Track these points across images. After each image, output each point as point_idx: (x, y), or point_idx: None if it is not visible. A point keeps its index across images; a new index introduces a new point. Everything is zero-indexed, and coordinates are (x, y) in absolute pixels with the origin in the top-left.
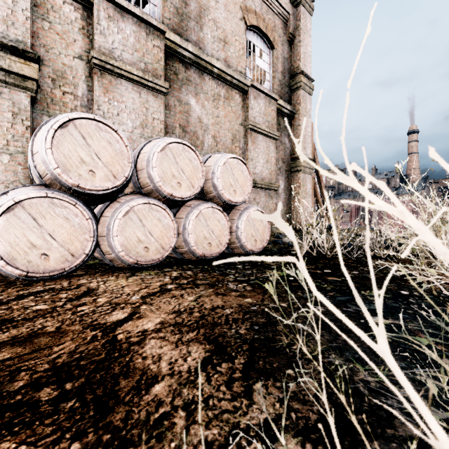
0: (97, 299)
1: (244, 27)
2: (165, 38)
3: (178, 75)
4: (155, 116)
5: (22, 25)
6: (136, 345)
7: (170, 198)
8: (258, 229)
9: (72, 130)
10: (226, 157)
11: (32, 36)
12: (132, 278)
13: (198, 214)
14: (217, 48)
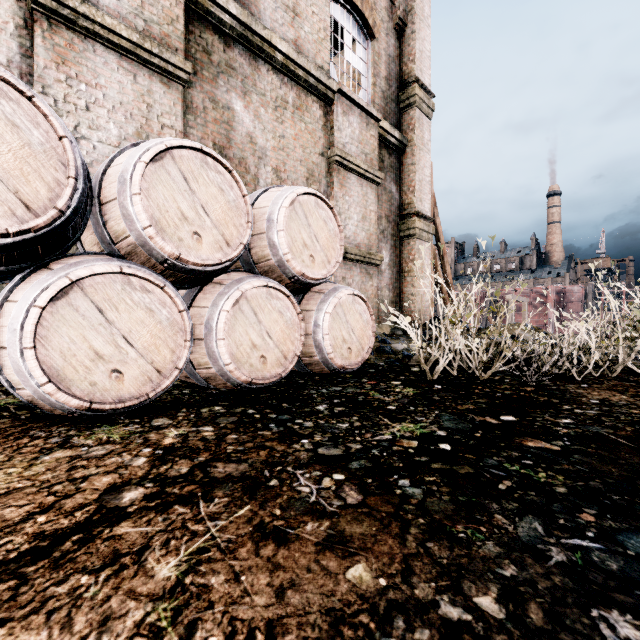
0: None
1: None
2: None
3: (211, 55)
4: (166, 121)
5: None
6: None
7: (175, 265)
8: (354, 328)
9: None
10: (296, 191)
11: None
12: (50, 456)
13: (239, 299)
14: (281, 19)
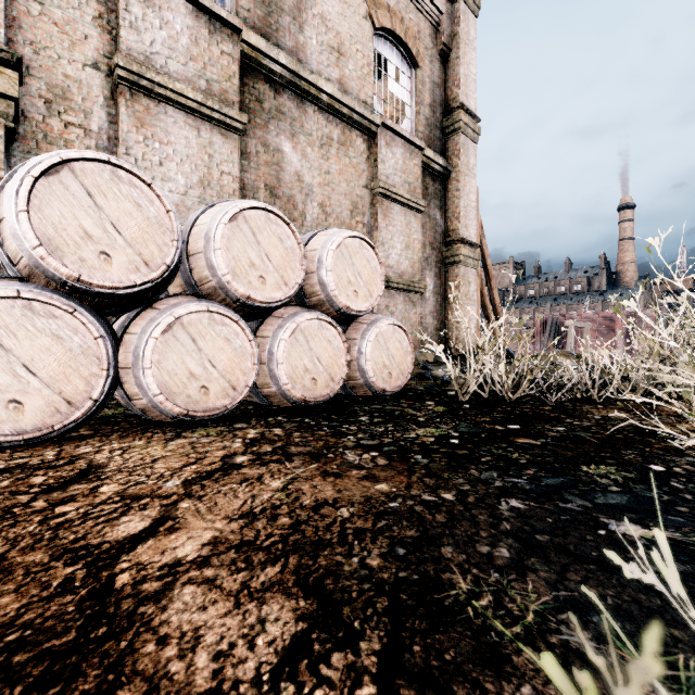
0: (99, 488)
1: (370, 29)
2: (242, 41)
3: (263, 103)
4: (224, 168)
5: None
6: (151, 603)
7: (245, 303)
8: (394, 354)
9: (68, 179)
10: (342, 235)
11: (10, 26)
12: (175, 442)
13: (295, 330)
14: (326, 61)
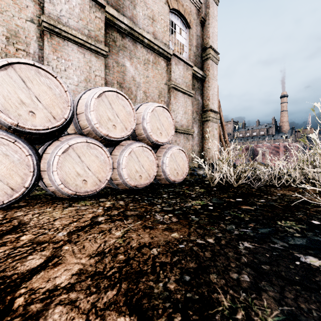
0: (20, 237)
1: (168, 9)
2: (105, 12)
3: (116, 42)
4: (97, 73)
5: None
6: (32, 320)
7: (106, 138)
8: (179, 164)
9: (11, 73)
10: (154, 105)
11: None
12: (67, 209)
13: (131, 151)
14: (147, 23)
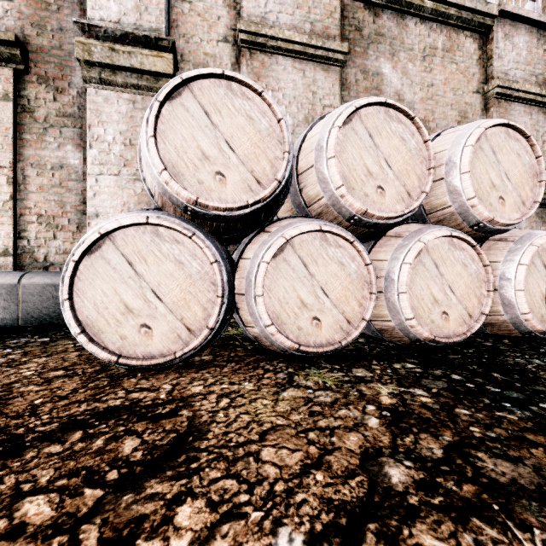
0: (177, 508)
1: None
2: None
3: (362, 30)
4: (326, 102)
5: (156, 7)
6: None
7: (360, 220)
8: None
9: (188, 101)
10: (483, 125)
11: (171, 27)
12: (287, 393)
13: (420, 251)
14: None
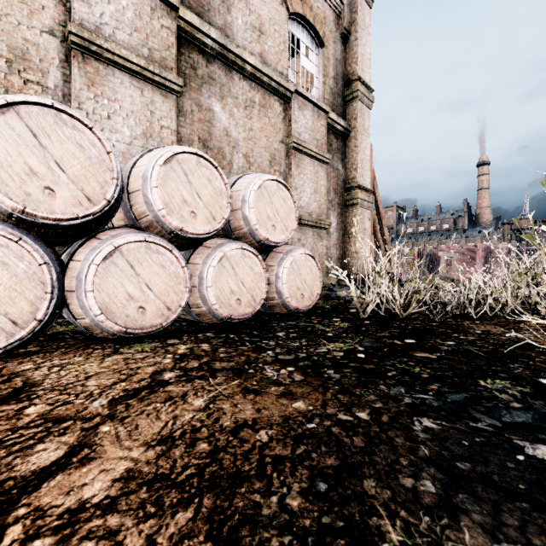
0: (25, 410)
1: (286, 14)
2: (179, 18)
3: (197, 70)
4: (164, 123)
5: None
6: None
7: (179, 235)
8: (306, 279)
9: (13, 120)
10: (262, 178)
11: None
12: (111, 358)
13: (222, 258)
14: (250, 38)
